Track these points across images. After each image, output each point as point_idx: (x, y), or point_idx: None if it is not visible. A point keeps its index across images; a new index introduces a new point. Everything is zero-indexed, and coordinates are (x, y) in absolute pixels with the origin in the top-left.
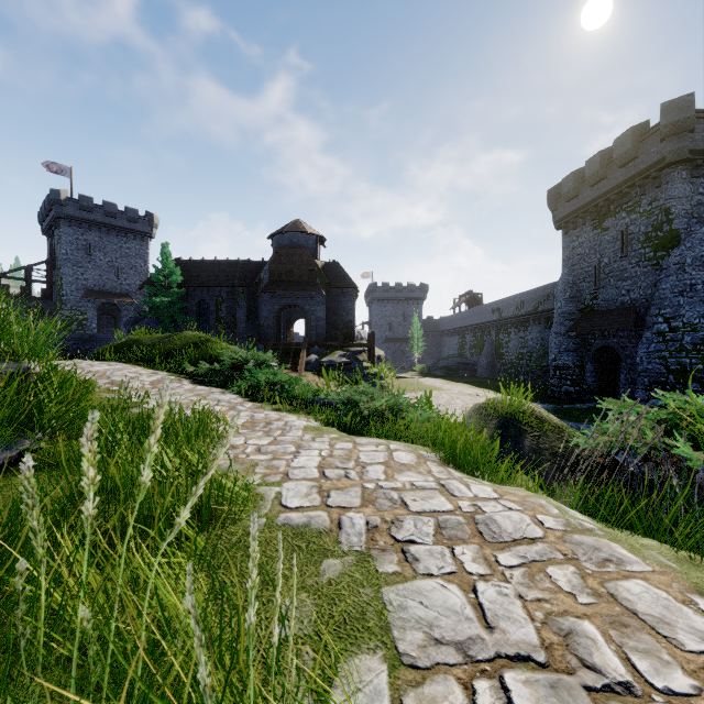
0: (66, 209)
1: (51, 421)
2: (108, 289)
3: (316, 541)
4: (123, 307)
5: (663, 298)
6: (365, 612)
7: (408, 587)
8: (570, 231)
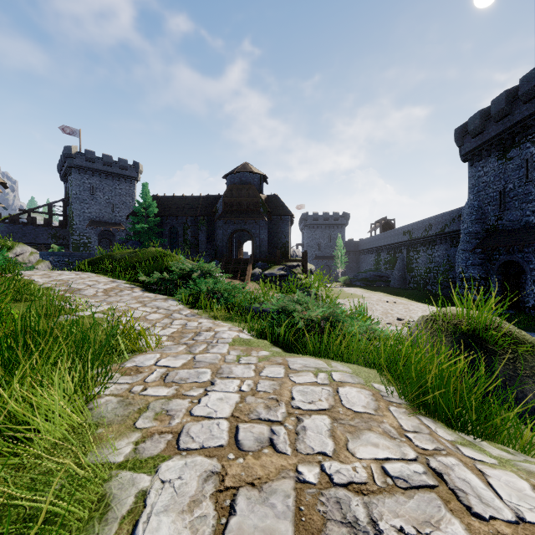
0: (76, 161)
1: None
2: (106, 220)
3: None
4: (117, 233)
5: None
6: None
7: None
8: (475, 163)
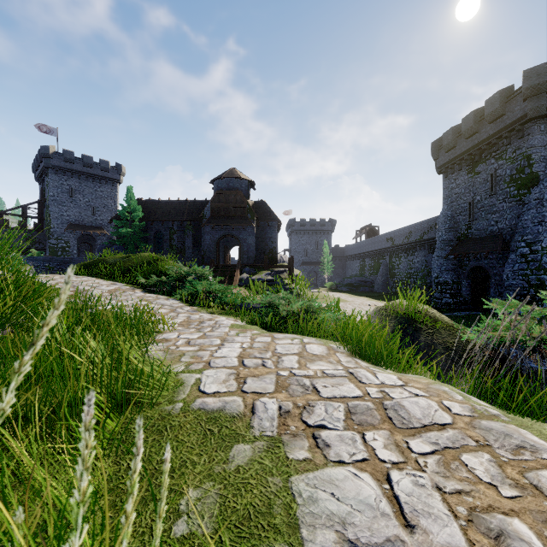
0: (53, 161)
1: (6, 317)
2: (86, 223)
3: (228, 426)
4: (98, 237)
5: (525, 227)
6: (272, 505)
7: (319, 476)
8: (449, 175)
